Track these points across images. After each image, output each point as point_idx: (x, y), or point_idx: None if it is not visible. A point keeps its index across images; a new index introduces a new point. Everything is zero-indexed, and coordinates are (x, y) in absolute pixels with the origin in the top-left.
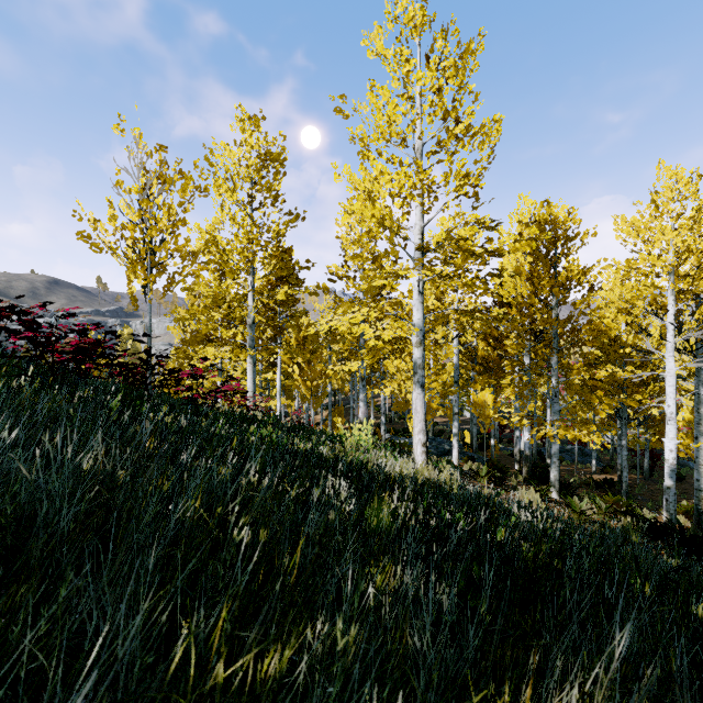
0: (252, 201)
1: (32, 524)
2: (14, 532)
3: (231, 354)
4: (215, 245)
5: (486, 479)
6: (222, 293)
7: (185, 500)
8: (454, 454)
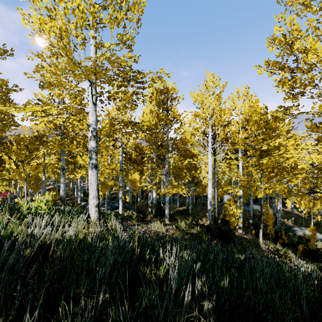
0: None
1: None
2: None
3: None
4: None
5: (136, 220)
6: None
7: None
8: (120, 208)
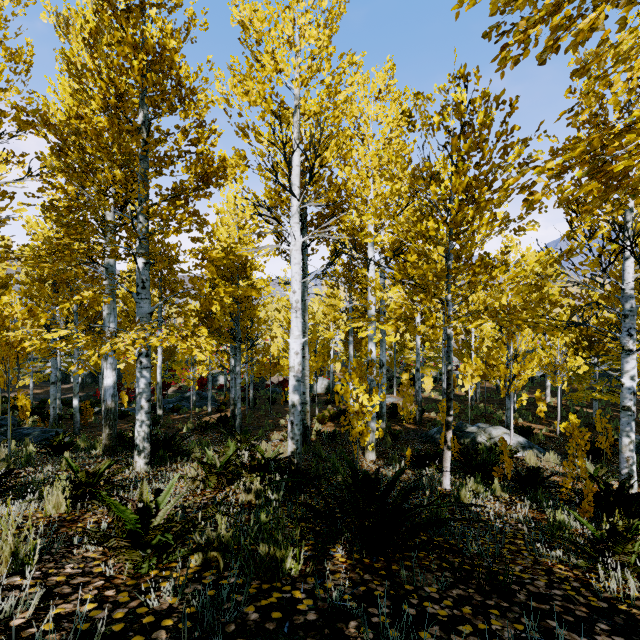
0: None
1: None
2: None
3: None
4: None
5: None
6: None
7: None
8: None
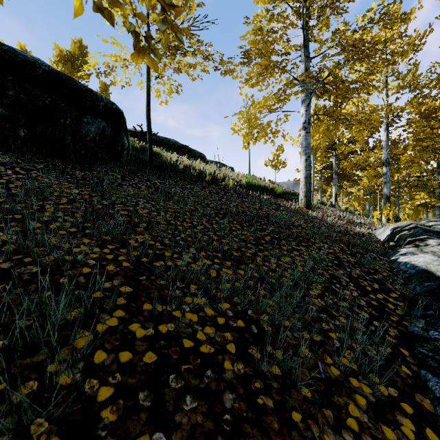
0: None
1: None
2: None
3: None
4: None
5: None
6: None
7: None
8: None
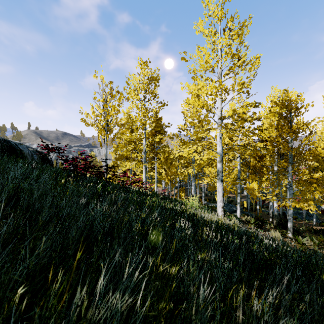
0: (145, 98)
1: (92, 228)
2: (88, 230)
3: (136, 165)
4: (130, 118)
5: (253, 225)
6: (132, 139)
7: (135, 224)
8: (238, 212)
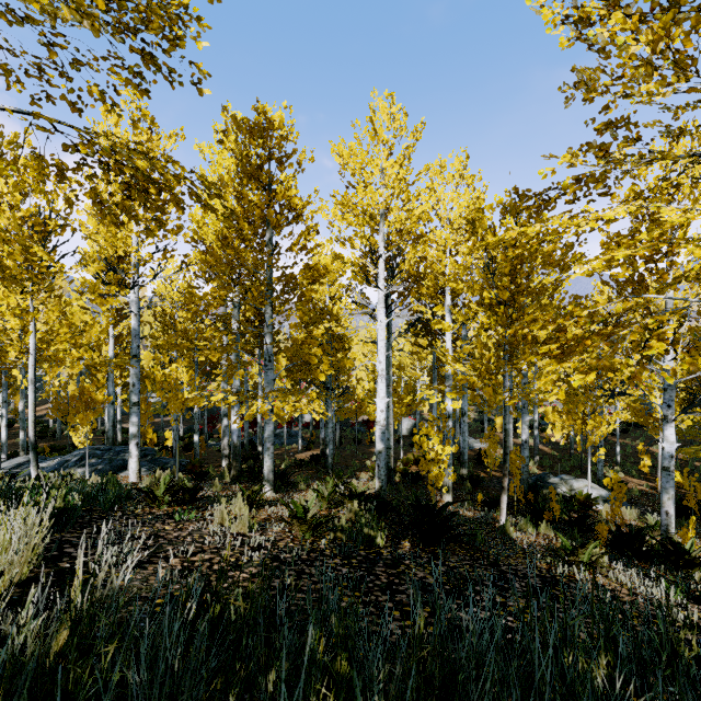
0: None
1: None
2: None
3: None
4: None
5: (166, 500)
6: None
7: None
8: (131, 465)
